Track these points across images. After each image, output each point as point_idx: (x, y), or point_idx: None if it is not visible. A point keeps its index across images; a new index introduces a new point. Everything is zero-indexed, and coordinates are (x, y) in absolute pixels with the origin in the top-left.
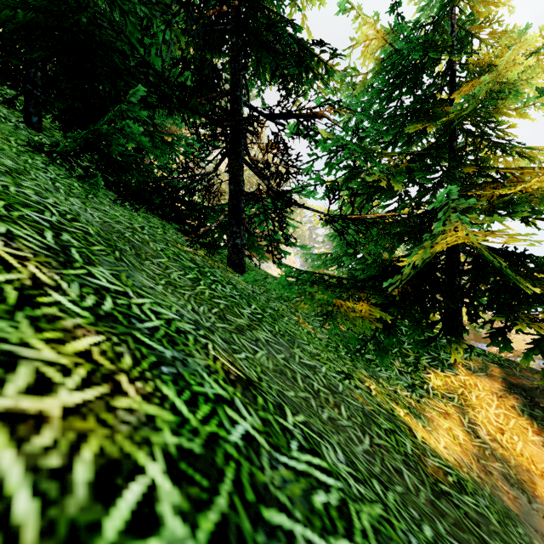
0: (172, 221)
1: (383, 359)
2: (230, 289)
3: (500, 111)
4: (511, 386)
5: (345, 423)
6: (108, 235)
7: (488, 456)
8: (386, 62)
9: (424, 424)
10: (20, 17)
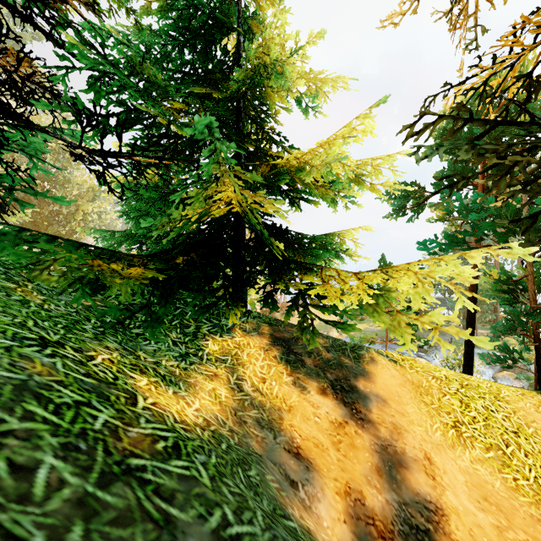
0: None
1: (155, 332)
2: None
3: (270, 95)
4: (275, 340)
5: None
6: None
7: (246, 407)
8: (173, 7)
9: (179, 390)
10: None
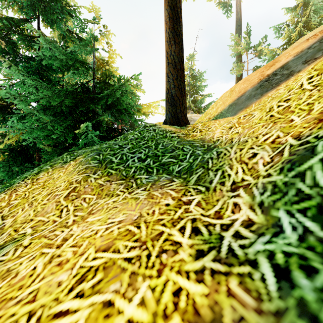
0: None
1: None
2: None
3: None
4: None
5: None
6: None
7: None
8: None
9: None
10: None
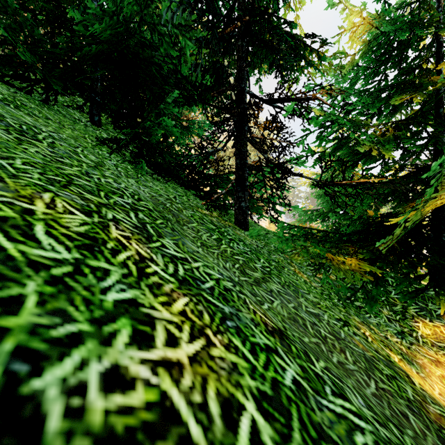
0: (191, 188)
1: (372, 307)
2: (243, 246)
3: None
4: None
5: (352, 367)
6: (158, 208)
7: None
8: (372, 43)
9: (417, 370)
10: (94, 51)
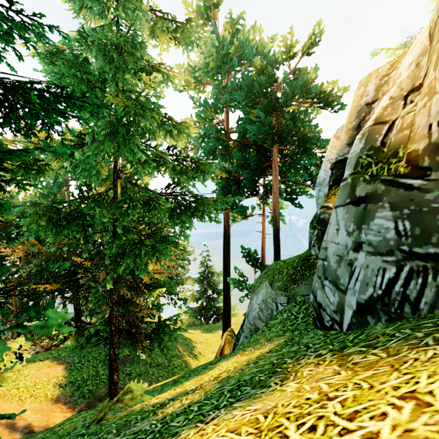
0: None
1: None
2: None
3: None
4: None
5: None
6: None
7: None
8: None
9: None
10: None
